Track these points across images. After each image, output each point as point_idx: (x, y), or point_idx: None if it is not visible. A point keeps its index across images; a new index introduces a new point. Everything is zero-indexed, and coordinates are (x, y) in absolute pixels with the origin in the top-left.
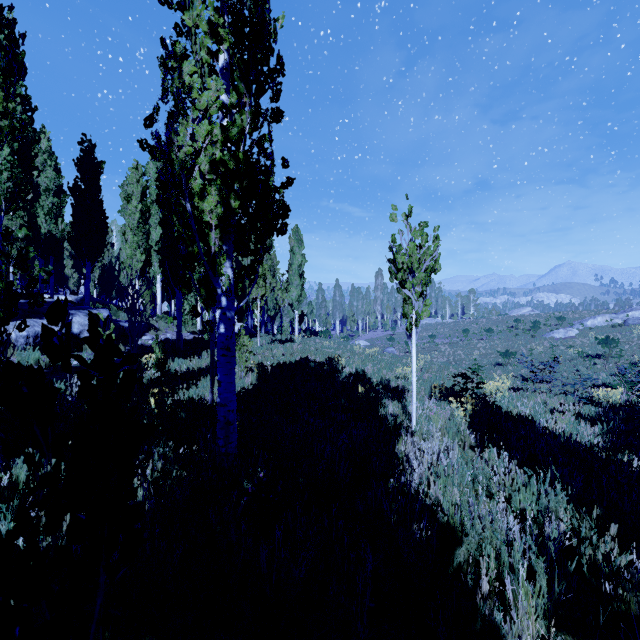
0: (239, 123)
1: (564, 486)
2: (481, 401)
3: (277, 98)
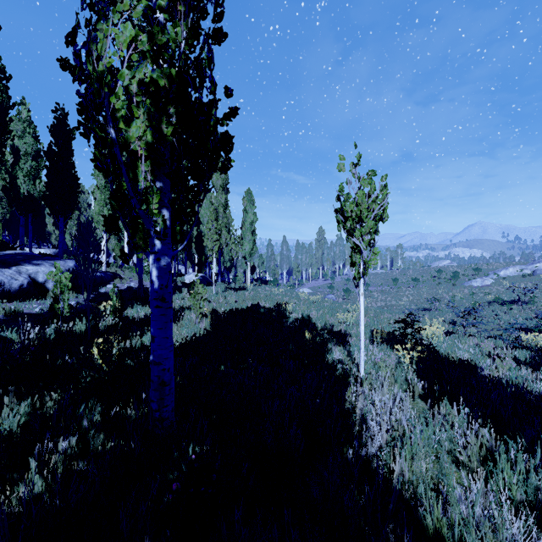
0: (173, 37)
1: (541, 453)
2: (426, 348)
3: (219, 18)
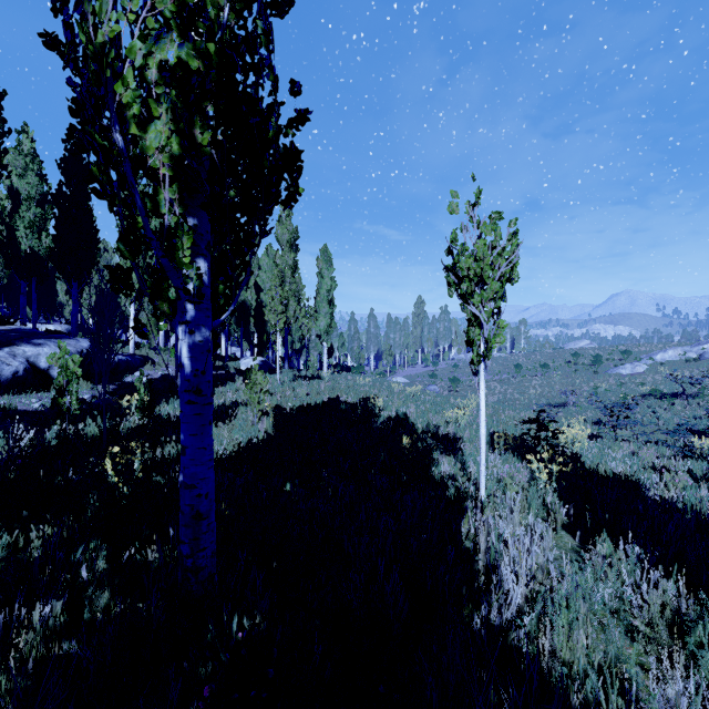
0: None
1: None
2: (570, 459)
3: None
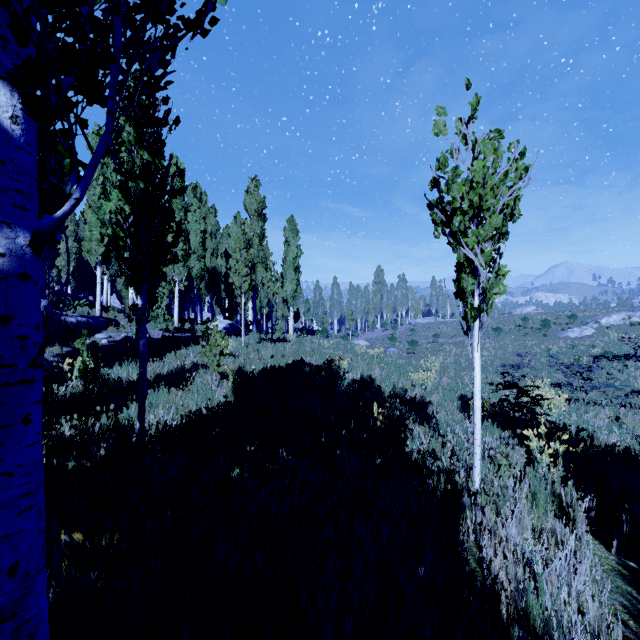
0: None
1: None
2: (576, 435)
3: None
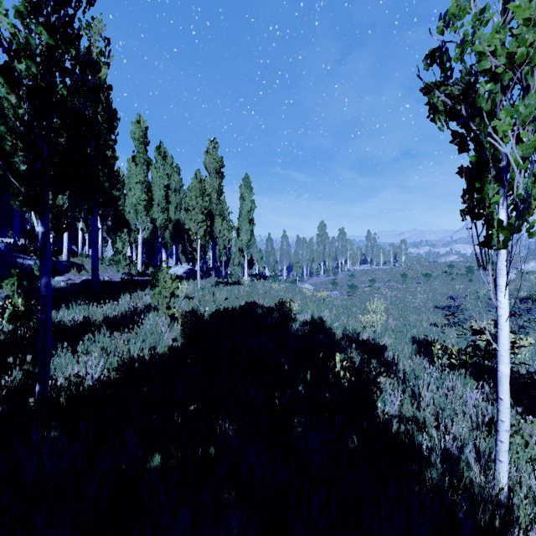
0: None
1: None
2: None
3: None
